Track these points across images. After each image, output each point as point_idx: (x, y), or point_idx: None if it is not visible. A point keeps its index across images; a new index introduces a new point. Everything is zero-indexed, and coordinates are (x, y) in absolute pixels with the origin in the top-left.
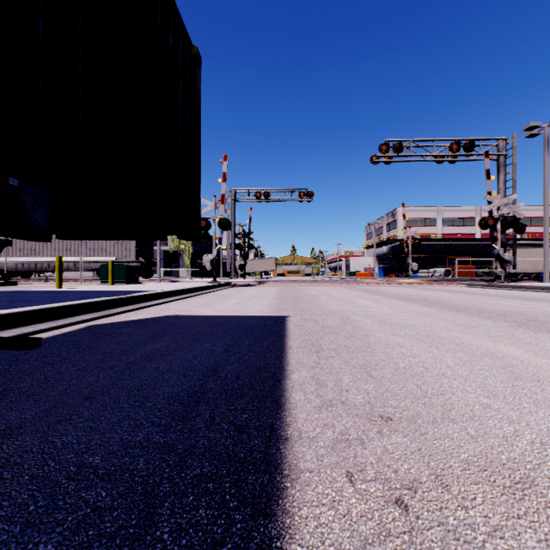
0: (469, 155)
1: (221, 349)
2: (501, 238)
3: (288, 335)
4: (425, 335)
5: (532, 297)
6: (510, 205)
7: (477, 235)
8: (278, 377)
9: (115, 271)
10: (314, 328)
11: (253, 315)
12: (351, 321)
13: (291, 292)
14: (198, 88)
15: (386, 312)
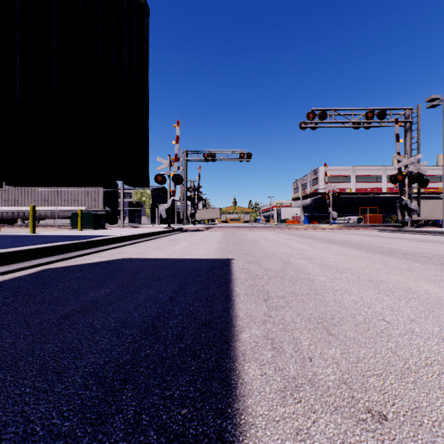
0: (381, 122)
1: (166, 297)
2: (408, 191)
3: (234, 280)
4: (368, 279)
5: (440, 241)
6: (415, 164)
7: (383, 189)
8: (226, 337)
9: (84, 219)
10: (259, 272)
11: (201, 258)
12: (292, 264)
13: (234, 236)
14: (145, 36)
15: (320, 254)
